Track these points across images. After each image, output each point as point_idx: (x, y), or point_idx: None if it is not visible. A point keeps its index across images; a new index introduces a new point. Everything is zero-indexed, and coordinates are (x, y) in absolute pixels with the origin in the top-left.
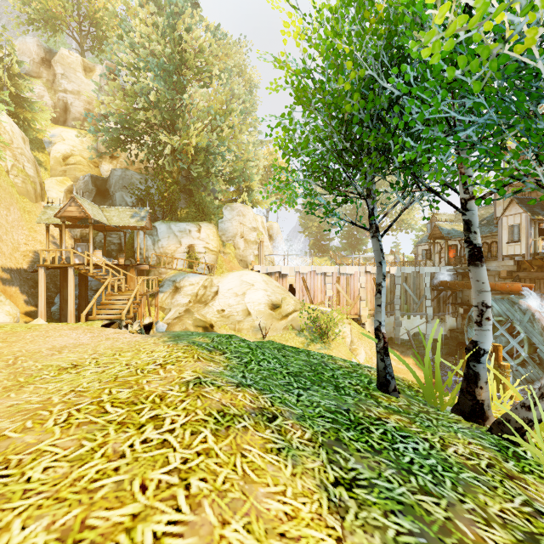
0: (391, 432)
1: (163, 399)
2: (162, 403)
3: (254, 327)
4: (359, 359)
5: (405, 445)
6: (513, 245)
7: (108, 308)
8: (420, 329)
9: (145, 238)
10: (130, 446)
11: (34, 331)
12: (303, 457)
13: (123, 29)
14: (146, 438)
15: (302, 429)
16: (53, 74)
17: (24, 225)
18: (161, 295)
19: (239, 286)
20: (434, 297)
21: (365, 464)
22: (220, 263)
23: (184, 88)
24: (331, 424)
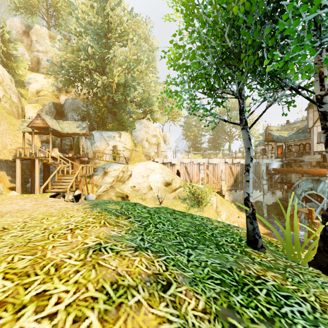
0: (273, 292)
1: (58, 270)
2: (56, 274)
3: (154, 197)
4: (222, 218)
5: (291, 309)
6: (321, 144)
7: (59, 185)
8: (259, 198)
9: (86, 141)
10: None
11: None
12: None
13: (72, 8)
14: None
15: (195, 297)
16: (31, 40)
17: (10, 133)
18: (95, 177)
19: (144, 171)
20: (268, 179)
21: None
22: (133, 157)
23: (110, 47)
24: (220, 287)
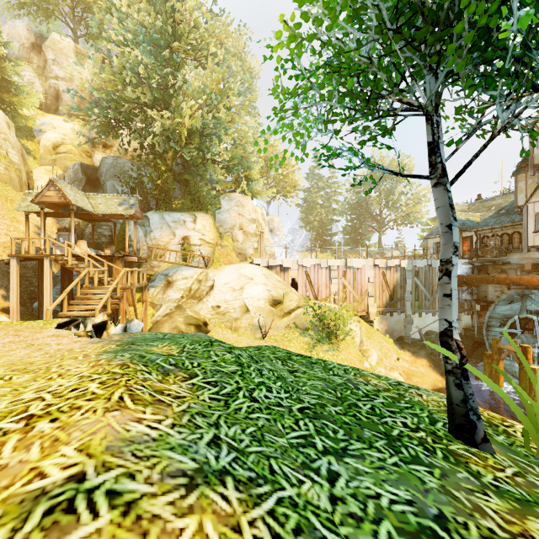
0: None
1: None
2: None
3: (253, 325)
4: (370, 362)
5: None
6: None
7: (83, 304)
8: (432, 327)
9: (136, 229)
10: None
11: None
12: None
13: None
14: None
15: None
16: (44, 60)
17: (5, 214)
18: (152, 290)
19: (236, 279)
20: None
21: None
22: (217, 257)
23: (178, 67)
24: None
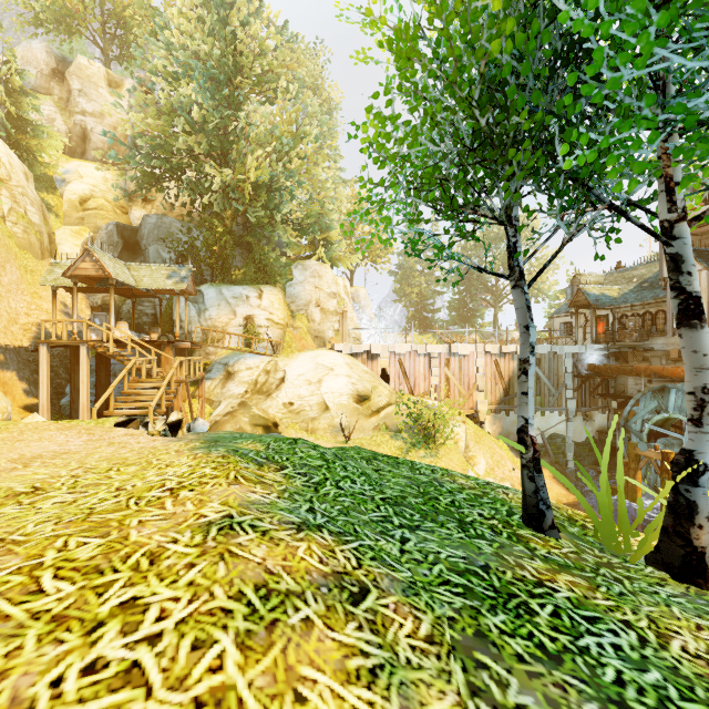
0: (566, 610)
1: (155, 562)
2: (152, 570)
3: (334, 427)
4: (477, 471)
5: (598, 640)
6: None
7: (131, 400)
8: (558, 429)
9: (188, 306)
10: (54, 684)
11: (2, 431)
12: (421, 687)
13: (157, 23)
14: (97, 658)
15: (413, 615)
16: (68, 90)
17: (25, 289)
18: (208, 383)
19: (313, 370)
20: (578, 387)
21: (540, 693)
22: (288, 341)
23: (240, 105)
24: (462, 599)
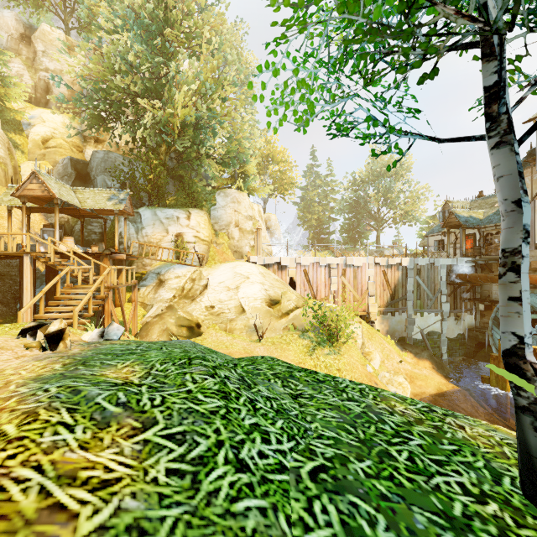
0: None
1: None
2: None
3: (249, 327)
4: (373, 365)
5: None
6: None
7: (63, 305)
8: (435, 327)
9: (128, 225)
10: None
11: None
12: None
13: None
14: None
15: None
16: (34, 51)
17: None
18: (143, 289)
19: (232, 278)
20: (451, 292)
21: None
22: (212, 255)
23: (171, 56)
24: None
